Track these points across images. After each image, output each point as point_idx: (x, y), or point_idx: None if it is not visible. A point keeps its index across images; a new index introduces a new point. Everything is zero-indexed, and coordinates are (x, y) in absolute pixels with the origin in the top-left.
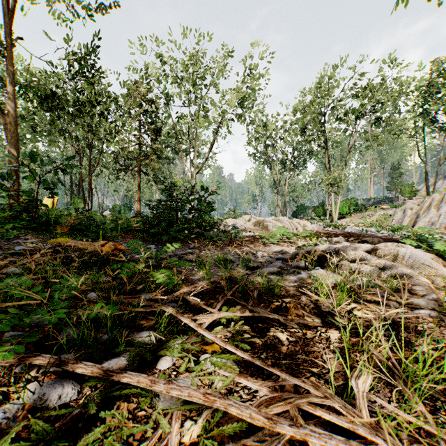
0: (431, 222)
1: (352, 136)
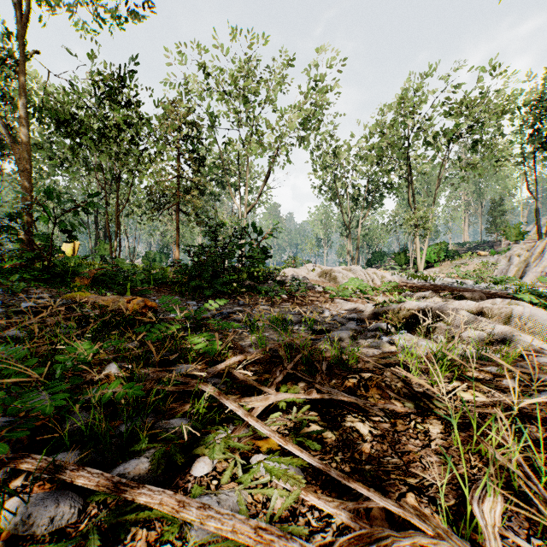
0: (545, 273)
1: (443, 165)
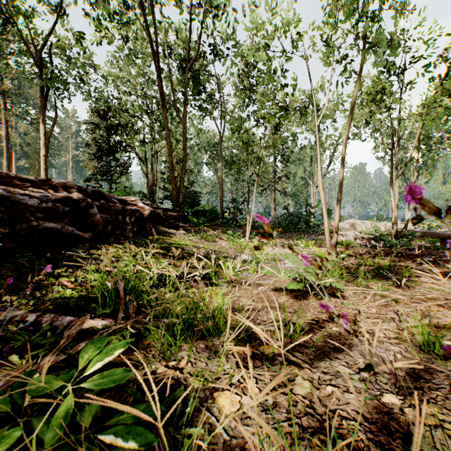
0: None
1: None
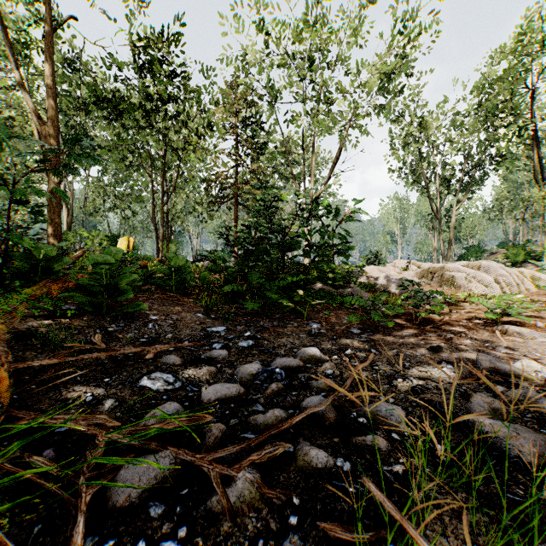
0: None
1: None
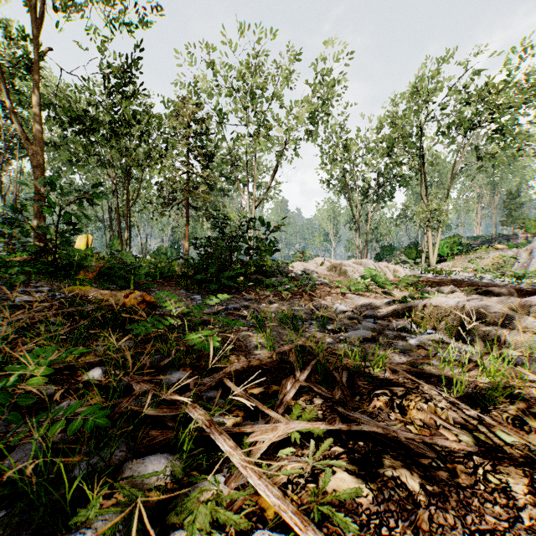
0: None
1: None
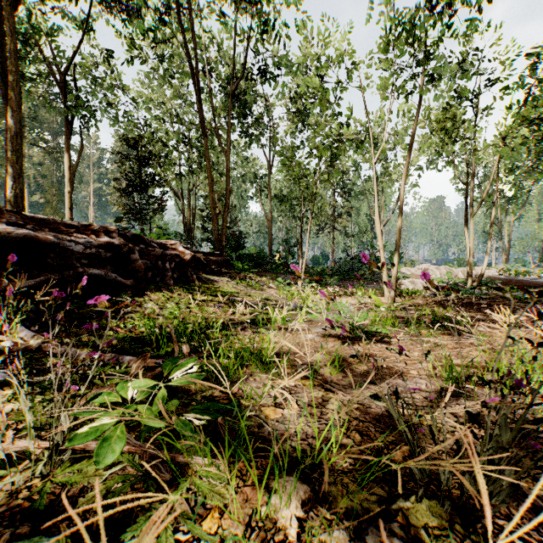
0: None
1: None
